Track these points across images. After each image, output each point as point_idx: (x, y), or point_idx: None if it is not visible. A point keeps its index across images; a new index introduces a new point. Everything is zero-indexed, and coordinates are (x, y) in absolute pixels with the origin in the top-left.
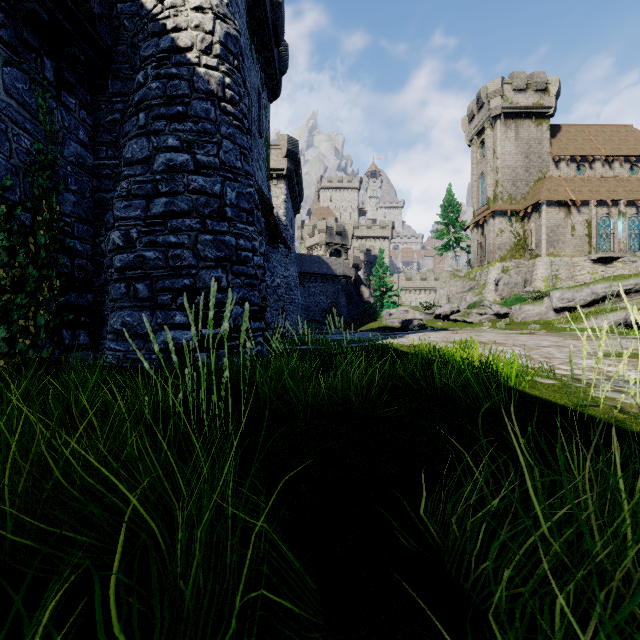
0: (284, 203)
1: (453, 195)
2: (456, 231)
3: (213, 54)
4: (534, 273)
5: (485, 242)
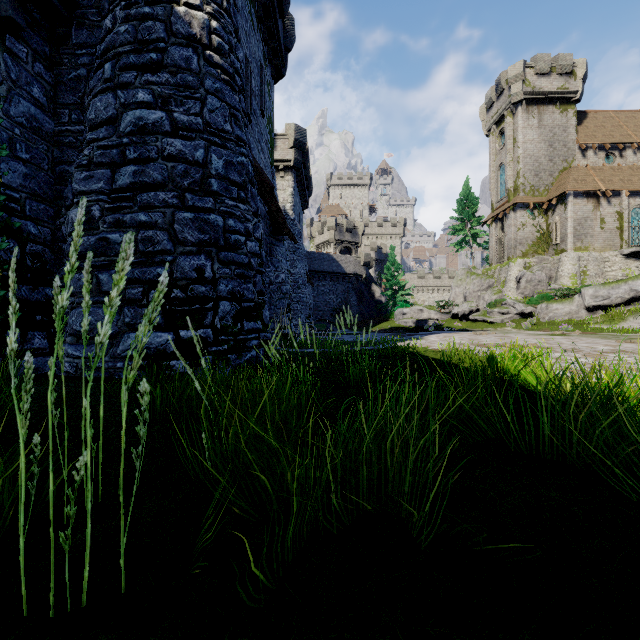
0: (291, 196)
1: (469, 189)
2: (472, 226)
3: None
4: (560, 269)
5: (505, 237)
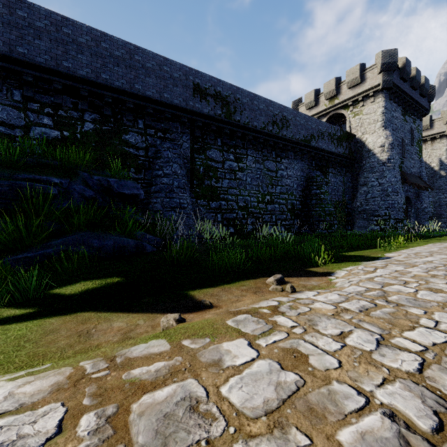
0: (446, 151)
1: None
2: None
3: (384, 152)
4: None
5: None
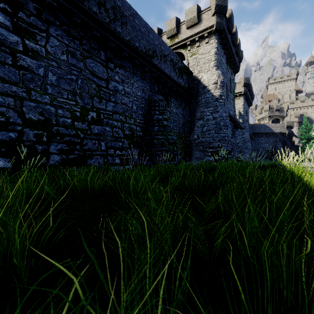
0: (242, 106)
1: None
2: None
3: (217, 89)
4: None
5: None
